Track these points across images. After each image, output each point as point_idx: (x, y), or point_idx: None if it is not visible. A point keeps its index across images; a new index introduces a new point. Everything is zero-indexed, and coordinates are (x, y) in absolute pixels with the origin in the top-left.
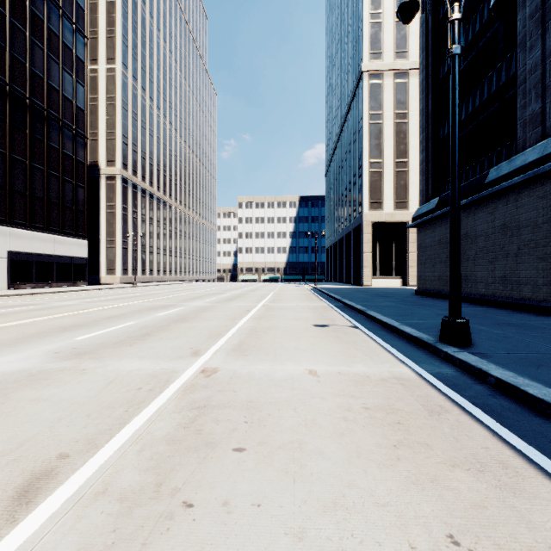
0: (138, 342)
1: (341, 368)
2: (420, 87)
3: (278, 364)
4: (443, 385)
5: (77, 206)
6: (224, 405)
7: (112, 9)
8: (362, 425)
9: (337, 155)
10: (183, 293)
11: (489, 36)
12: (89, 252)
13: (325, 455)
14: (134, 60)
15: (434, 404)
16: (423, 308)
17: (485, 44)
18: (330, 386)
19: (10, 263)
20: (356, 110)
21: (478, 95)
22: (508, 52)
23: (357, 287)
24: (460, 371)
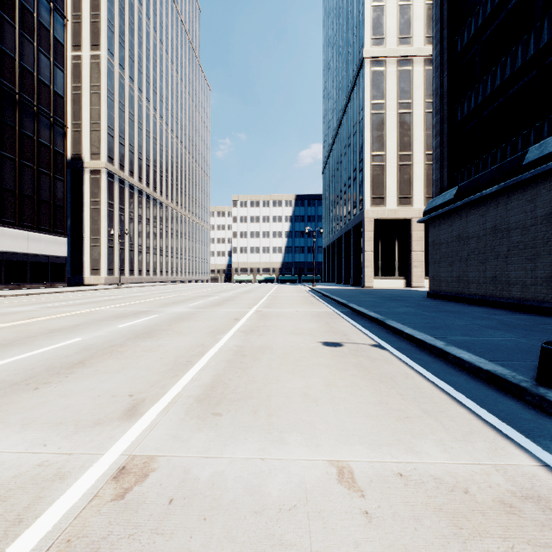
0: (53, 380)
1: (397, 456)
2: (433, 64)
3: (274, 444)
4: None
5: (54, 200)
6: None
7: None
8: None
9: (336, 150)
10: (168, 295)
11: None
12: (71, 251)
13: None
14: (121, 48)
15: None
16: (452, 316)
17: (517, 4)
18: (401, 546)
19: None
20: (357, 100)
21: (508, 64)
22: (550, 7)
23: (358, 288)
24: None
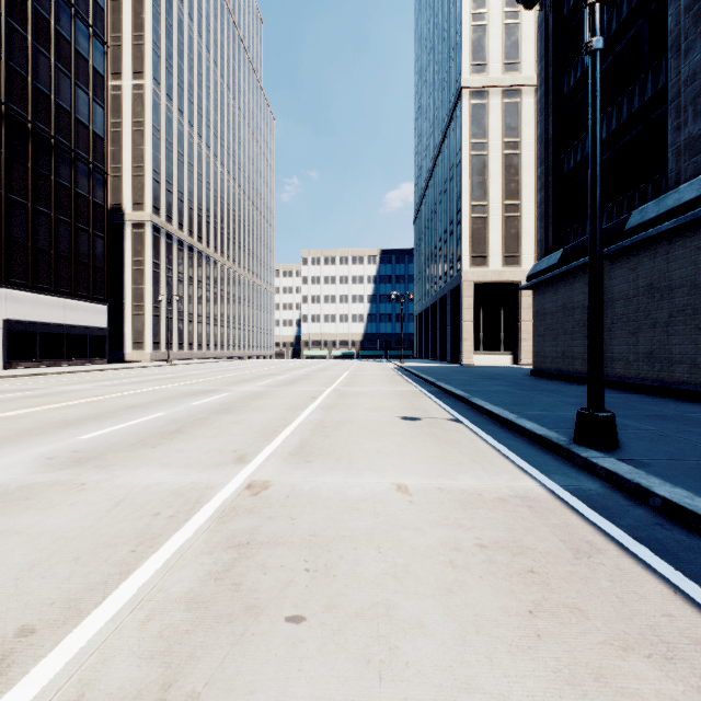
0: (163, 442)
1: (441, 481)
2: (538, 106)
3: (354, 476)
4: (588, 508)
5: (94, 261)
6: (276, 542)
7: (140, 9)
8: (478, 575)
9: (429, 196)
10: (231, 373)
11: (629, 38)
12: (110, 321)
13: (425, 628)
14: (169, 74)
15: (579, 539)
16: (544, 394)
17: (623, 48)
18: (427, 511)
19: (7, 335)
20: (454, 138)
21: (614, 116)
22: (655, 58)
23: (455, 365)
24: (607, 486)
